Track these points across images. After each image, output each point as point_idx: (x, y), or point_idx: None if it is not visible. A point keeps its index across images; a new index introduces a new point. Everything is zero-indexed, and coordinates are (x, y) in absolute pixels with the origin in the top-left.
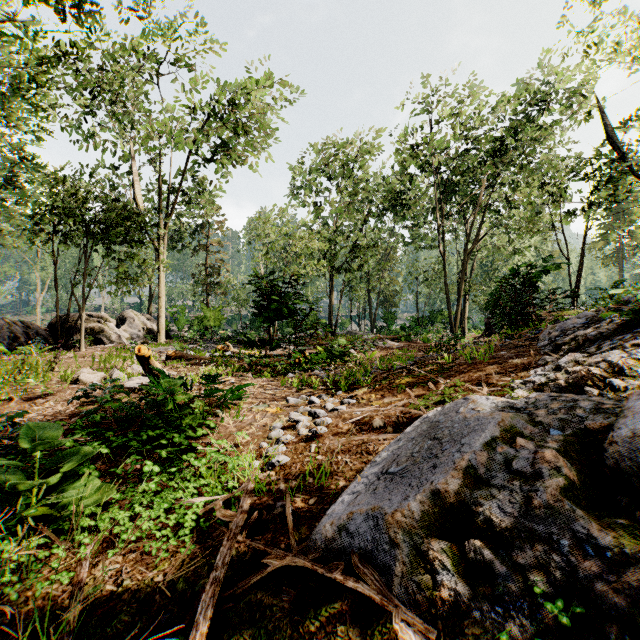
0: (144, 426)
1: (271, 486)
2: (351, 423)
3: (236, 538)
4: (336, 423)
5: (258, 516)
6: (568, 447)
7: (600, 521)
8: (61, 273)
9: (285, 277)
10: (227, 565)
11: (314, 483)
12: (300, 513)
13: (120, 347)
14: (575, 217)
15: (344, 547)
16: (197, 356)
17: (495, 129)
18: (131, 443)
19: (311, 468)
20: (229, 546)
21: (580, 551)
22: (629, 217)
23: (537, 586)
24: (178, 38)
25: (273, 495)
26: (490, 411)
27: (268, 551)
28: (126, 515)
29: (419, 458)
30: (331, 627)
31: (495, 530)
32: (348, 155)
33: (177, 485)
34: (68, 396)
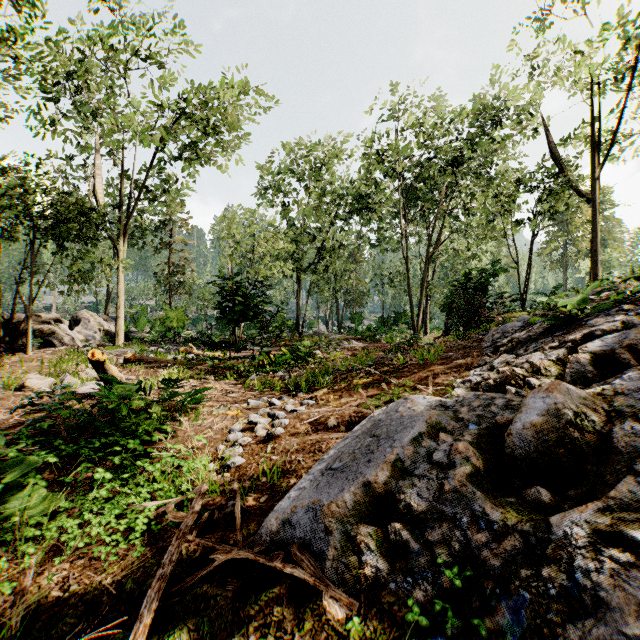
0: (97, 433)
1: (225, 487)
2: (308, 423)
3: (185, 537)
4: (294, 424)
5: (210, 516)
6: (480, 439)
7: (495, 500)
8: (5, 269)
9: (250, 279)
10: (174, 562)
11: (267, 482)
12: (251, 511)
13: (73, 350)
14: (524, 226)
15: (287, 538)
16: (158, 359)
17: (454, 140)
18: (82, 451)
19: (265, 468)
20: (177, 545)
21: (475, 526)
22: (572, 226)
23: (442, 558)
24: (138, 28)
25: (226, 495)
26: (424, 409)
27: (216, 547)
28: (75, 523)
29: (358, 454)
30: (269, 609)
31: (413, 514)
32: (315, 157)
33: (130, 491)
34: (13, 404)
